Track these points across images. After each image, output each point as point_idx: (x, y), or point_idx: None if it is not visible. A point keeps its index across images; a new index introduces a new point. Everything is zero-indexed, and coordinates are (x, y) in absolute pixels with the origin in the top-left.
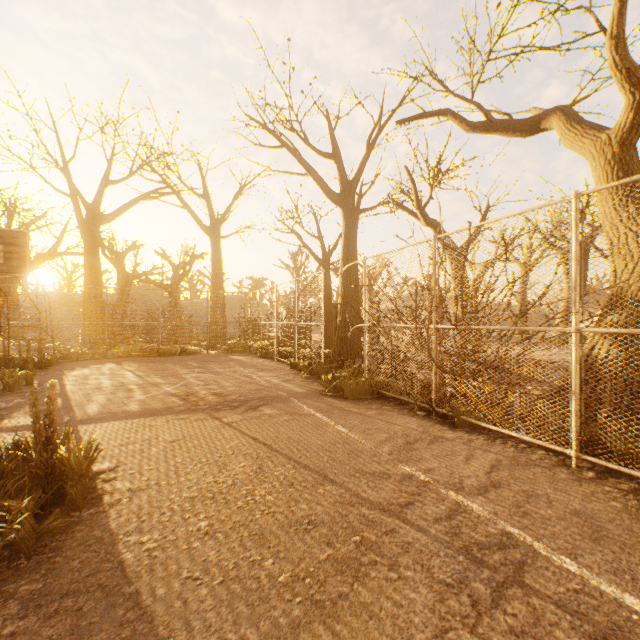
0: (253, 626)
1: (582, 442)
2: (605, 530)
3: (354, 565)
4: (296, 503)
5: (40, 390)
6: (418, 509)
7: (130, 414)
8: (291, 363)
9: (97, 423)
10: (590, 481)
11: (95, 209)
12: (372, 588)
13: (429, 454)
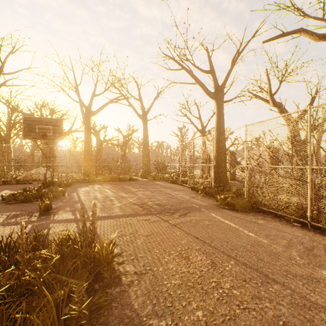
0: None
1: None
2: None
3: None
4: (259, 300)
5: (69, 198)
6: None
7: (116, 215)
8: (191, 187)
9: (101, 220)
10: None
11: (89, 108)
12: None
13: None
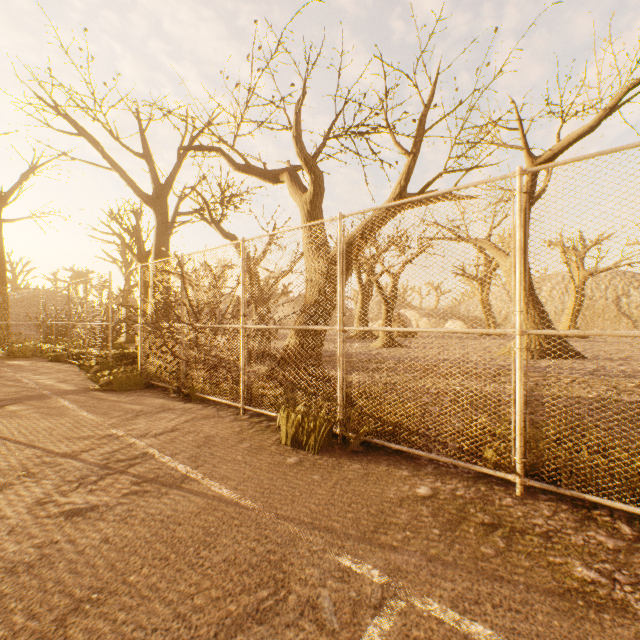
0: None
1: (246, 398)
2: (213, 441)
3: (5, 486)
4: None
5: None
6: (95, 451)
7: None
8: (81, 364)
9: None
10: (241, 420)
11: None
12: (9, 493)
13: (145, 420)
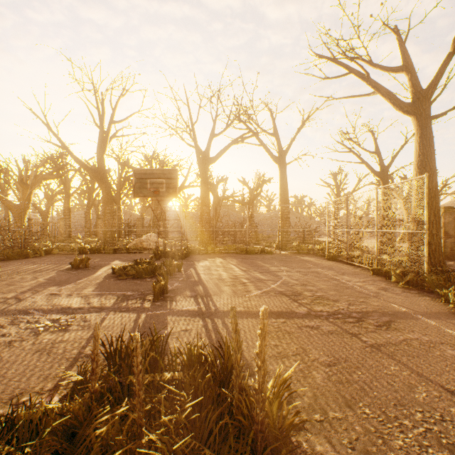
0: None
1: None
2: None
3: None
4: None
5: (186, 276)
6: None
7: (259, 311)
8: (372, 269)
9: (237, 318)
10: None
11: (206, 154)
12: None
13: None
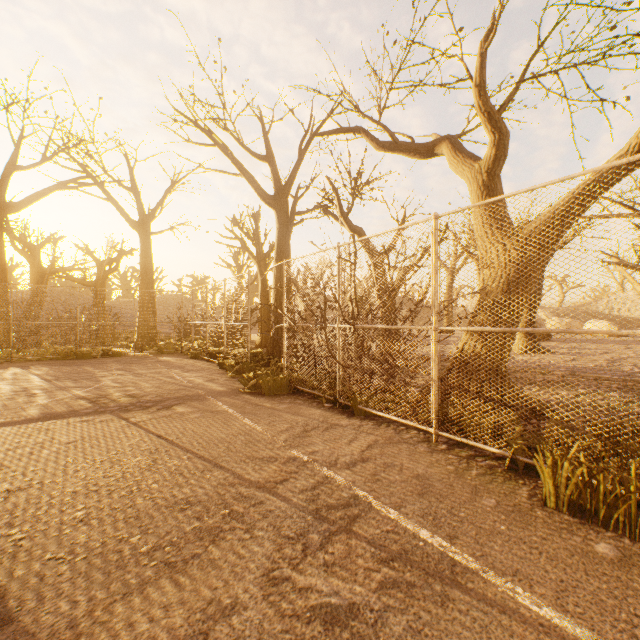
0: (104, 588)
1: (439, 421)
2: (432, 487)
3: (215, 532)
4: (180, 488)
5: None
6: (290, 484)
7: (26, 419)
8: (220, 363)
9: None
10: (440, 452)
11: None
12: (224, 547)
13: (320, 439)
